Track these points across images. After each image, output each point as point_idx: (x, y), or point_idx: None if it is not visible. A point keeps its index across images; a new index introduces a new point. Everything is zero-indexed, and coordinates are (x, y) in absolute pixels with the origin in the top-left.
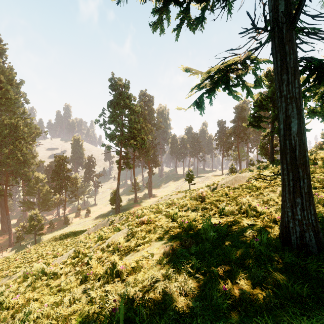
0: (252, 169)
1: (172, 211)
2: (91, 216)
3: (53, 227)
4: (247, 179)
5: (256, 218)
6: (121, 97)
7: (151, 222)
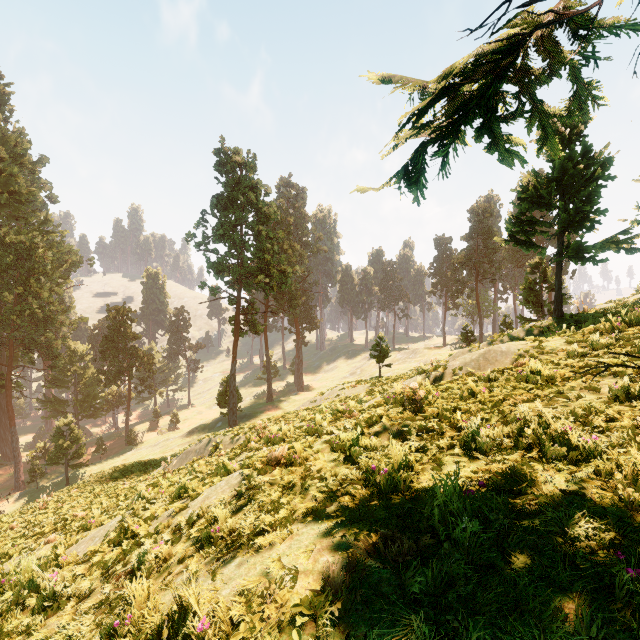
0: (515, 334)
1: (345, 436)
2: (181, 429)
3: (105, 451)
4: (512, 357)
5: (579, 470)
6: (240, 187)
7: (296, 462)
